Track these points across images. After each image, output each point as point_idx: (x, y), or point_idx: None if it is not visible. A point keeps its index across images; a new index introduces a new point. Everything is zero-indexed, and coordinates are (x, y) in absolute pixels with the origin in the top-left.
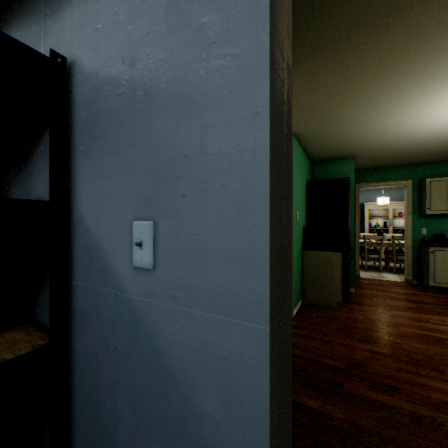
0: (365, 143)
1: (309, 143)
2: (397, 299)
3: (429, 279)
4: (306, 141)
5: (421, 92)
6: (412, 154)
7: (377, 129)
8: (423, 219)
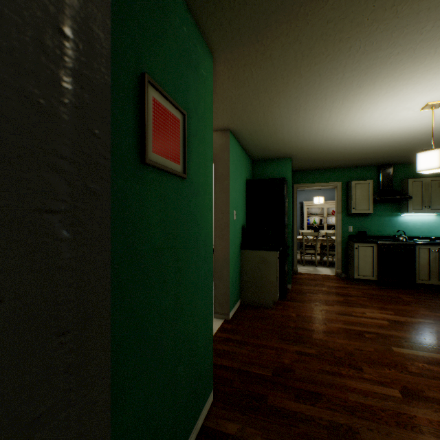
0: (299, 145)
1: (247, 142)
2: (328, 293)
3: (354, 272)
4: (244, 139)
5: (343, 97)
6: (340, 158)
7: (308, 132)
8: (350, 218)
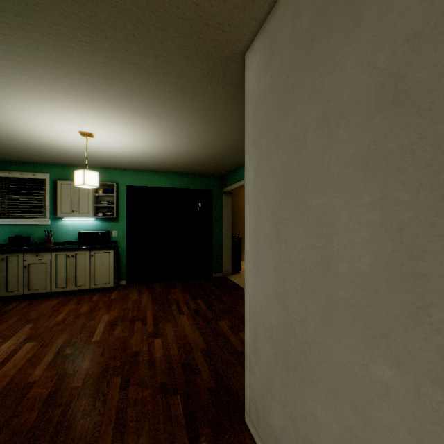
0: None
1: None
2: None
3: None
4: None
5: (119, 105)
6: None
7: None
8: None
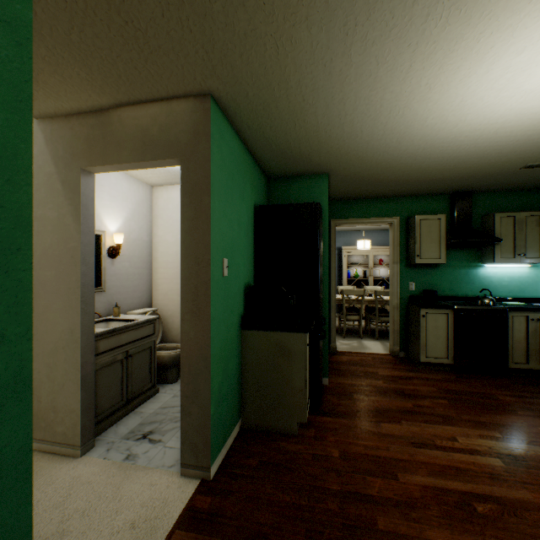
0: (344, 145)
1: (253, 133)
2: (386, 392)
3: (420, 353)
4: (245, 124)
5: None
6: (403, 178)
7: (363, 113)
8: (412, 270)
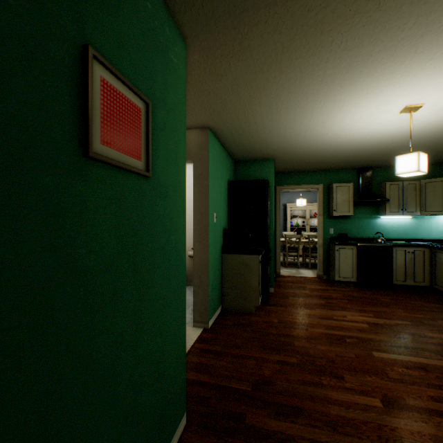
0: (282, 146)
1: (229, 141)
2: (310, 296)
3: (335, 275)
4: (225, 138)
5: (325, 96)
6: (322, 160)
7: (290, 132)
8: (331, 220)
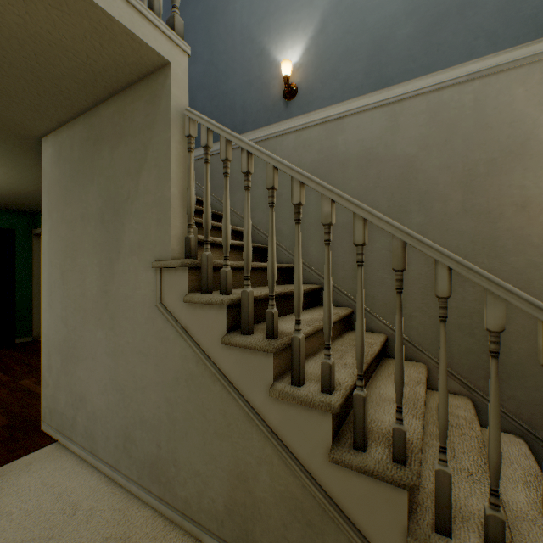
0: None
1: None
2: None
3: None
4: None
5: None
6: None
7: None
8: None
